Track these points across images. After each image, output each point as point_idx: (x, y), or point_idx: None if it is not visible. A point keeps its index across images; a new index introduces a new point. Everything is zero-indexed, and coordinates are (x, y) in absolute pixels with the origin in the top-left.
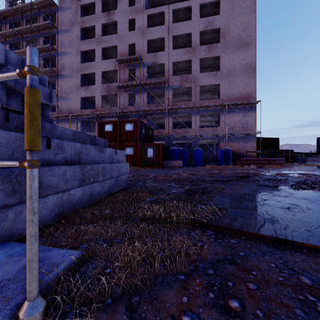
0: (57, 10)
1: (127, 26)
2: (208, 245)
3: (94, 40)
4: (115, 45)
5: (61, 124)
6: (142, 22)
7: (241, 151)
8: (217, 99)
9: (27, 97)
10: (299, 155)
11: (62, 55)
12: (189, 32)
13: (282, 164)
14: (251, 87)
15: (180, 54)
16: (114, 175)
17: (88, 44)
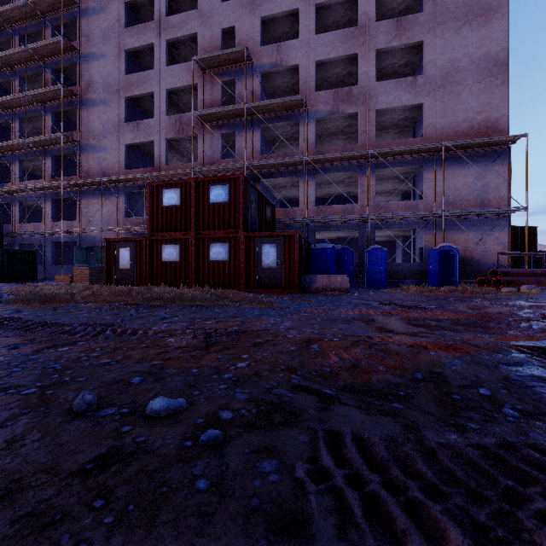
0: None
1: None
2: None
3: (152, 25)
4: (195, 34)
5: (87, 201)
6: None
7: (474, 254)
8: (417, 138)
9: None
10: None
11: (88, 60)
12: None
13: None
14: (497, 107)
15: (333, 42)
16: None
17: (139, 34)
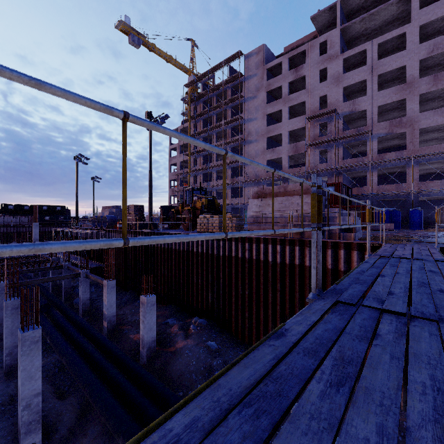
0: (243, 80)
1: (318, 77)
2: (412, 243)
3: (281, 100)
4: (304, 101)
5: (248, 188)
6: (336, 69)
7: None
8: None
9: (380, 215)
10: None
11: (248, 122)
12: (402, 65)
13: None
14: None
15: (389, 94)
16: (360, 230)
17: (274, 106)
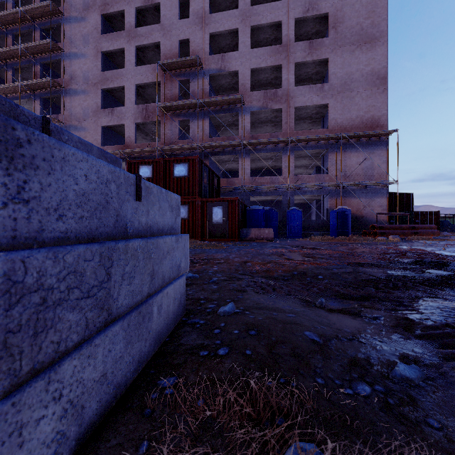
0: None
1: (177, 10)
2: None
3: (124, 33)
4: (158, 42)
5: None
6: (201, 4)
7: (363, 213)
8: (324, 129)
9: None
10: (442, 220)
11: (71, 58)
12: (277, 20)
13: (433, 234)
14: (379, 108)
15: (263, 55)
16: (127, 299)
17: (113, 40)
